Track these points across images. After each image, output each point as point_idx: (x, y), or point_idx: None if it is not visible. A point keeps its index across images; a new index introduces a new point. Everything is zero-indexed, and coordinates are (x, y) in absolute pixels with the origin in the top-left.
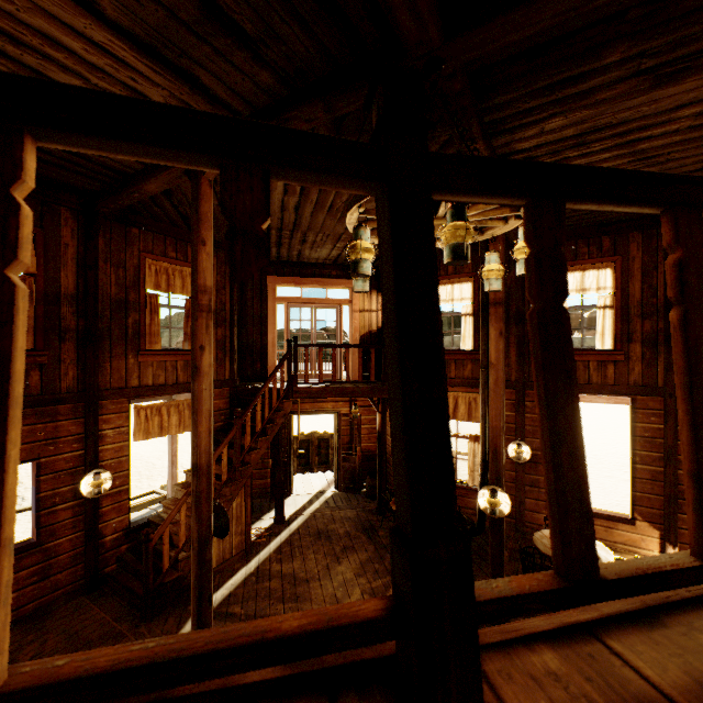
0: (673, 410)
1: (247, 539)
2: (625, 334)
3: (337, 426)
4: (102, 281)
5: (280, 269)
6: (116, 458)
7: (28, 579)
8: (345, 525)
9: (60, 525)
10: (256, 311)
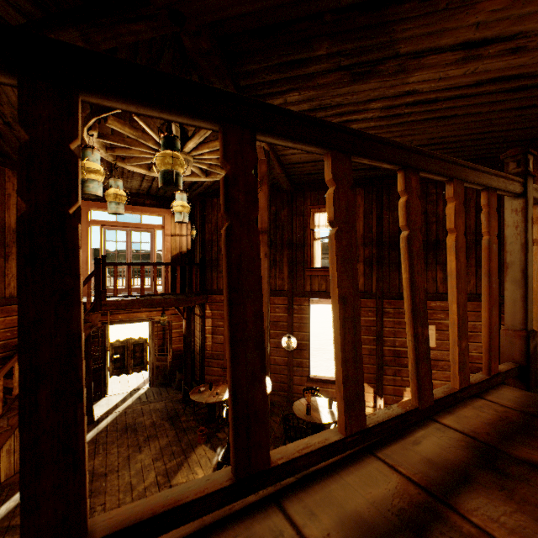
0: (381, 307)
1: None
2: None
3: (151, 332)
4: None
5: None
6: None
7: None
8: (152, 416)
9: None
10: None
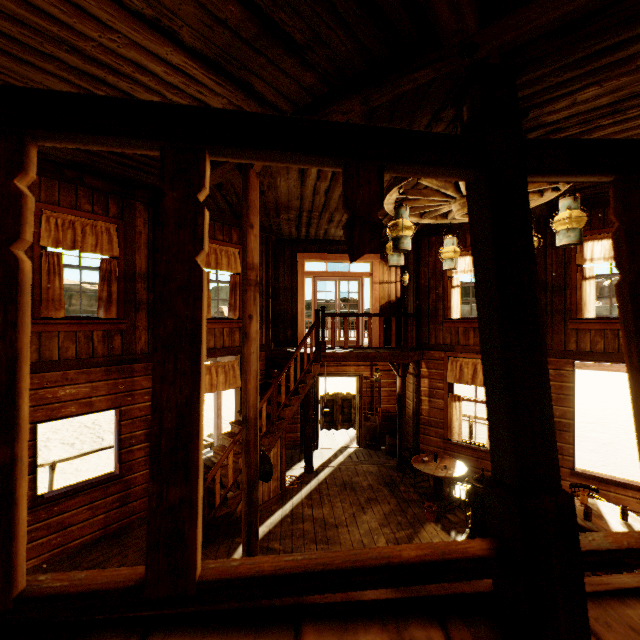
0: None
1: (282, 485)
2: None
3: (359, 388)
4: None
5: (308, 247)
6: None
7: (112, 504)
8: (368, 479)
9: (136, 462)
10: (287, 284)
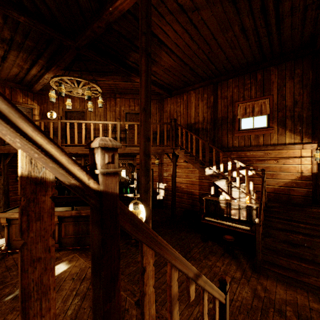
0: None
1: None
2: None
3: None
4: None
5: None
6: None
7: None
8: None
9: None
10: None
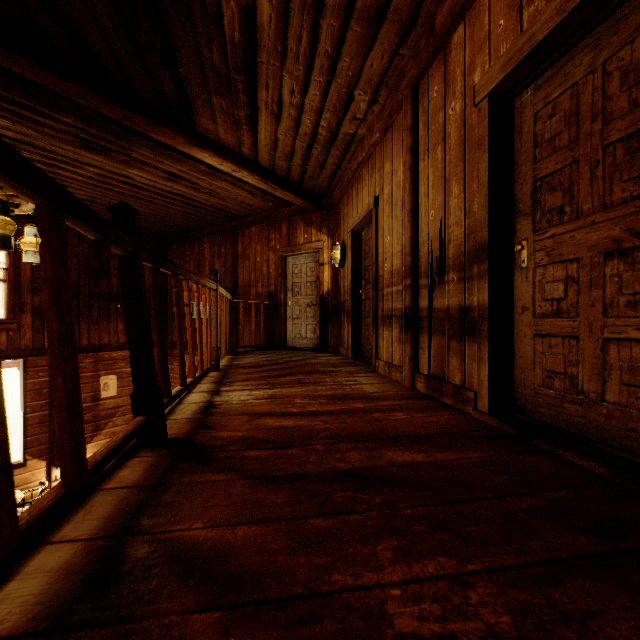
0: None
1: None
2: (19, 305)
3: None
4: None
5: None
6: None
7: None
8: None
9: None
10: None
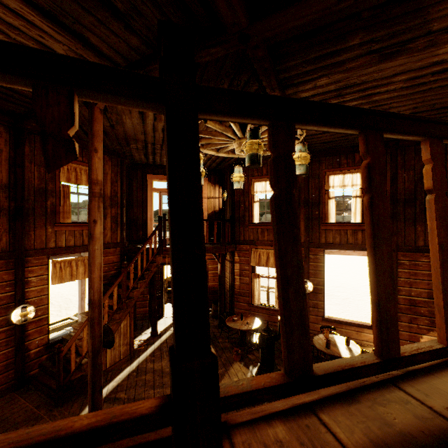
0: (395, 259)
1: (131, 348)
2: None
3: None
4: (28, 176)
5: (155, 170)
6: (39, 296)
7: None
8: None
9: None
10: (139, 197)
